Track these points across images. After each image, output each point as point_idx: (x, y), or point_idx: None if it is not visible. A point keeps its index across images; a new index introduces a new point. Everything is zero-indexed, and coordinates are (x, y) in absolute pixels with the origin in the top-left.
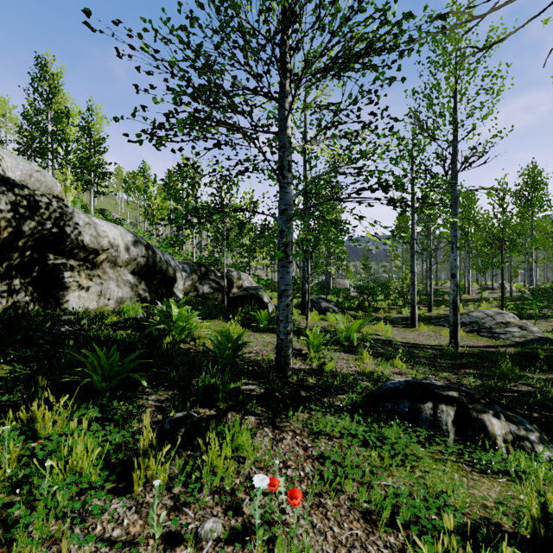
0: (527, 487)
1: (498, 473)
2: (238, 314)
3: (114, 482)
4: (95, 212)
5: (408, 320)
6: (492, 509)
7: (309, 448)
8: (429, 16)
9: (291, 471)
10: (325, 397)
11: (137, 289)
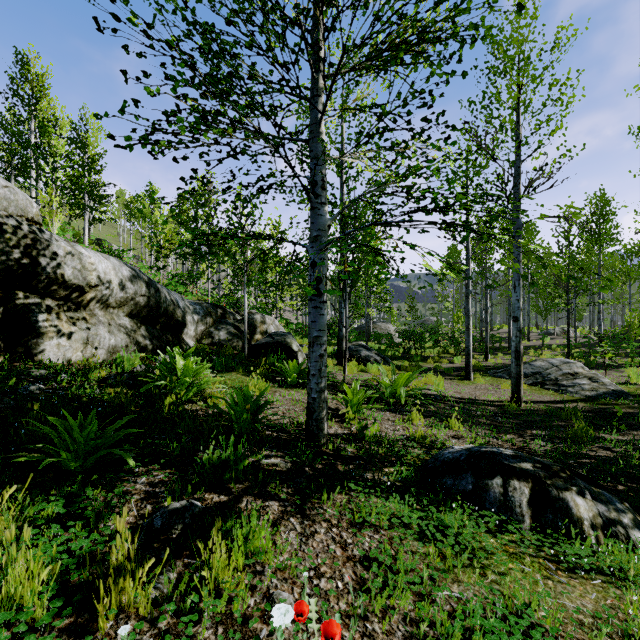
0: None
1: (590, 570)
2: (262, 366)
3: (72, 615)
4: (90, 242)
5: (461, 370)
6: (590, 627)
7: (349, 544)
8: (494, 1)
9: (325, 581)
10: (368, 472)
11: (135, 336)
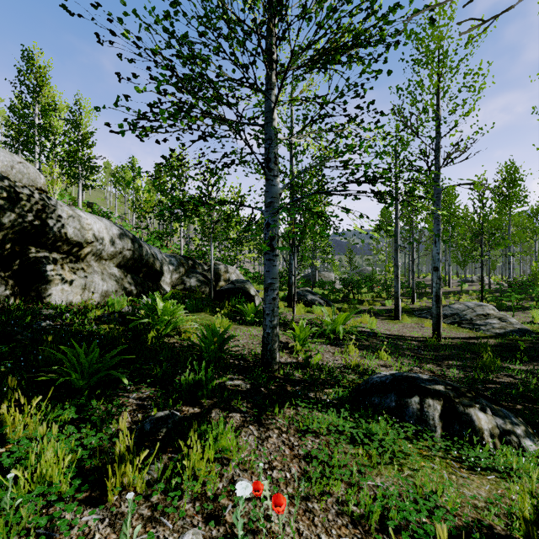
0: (520, 488)
1: (487, 469)
2: (225, 307)
3: (87, 491)
4: (83, 205)
5: (391, 312)
6: (483, 509)
7: (296, 446)
8: (414, 11)
9: (277, 472)
10: (311, 392)
11: (123, 283)
